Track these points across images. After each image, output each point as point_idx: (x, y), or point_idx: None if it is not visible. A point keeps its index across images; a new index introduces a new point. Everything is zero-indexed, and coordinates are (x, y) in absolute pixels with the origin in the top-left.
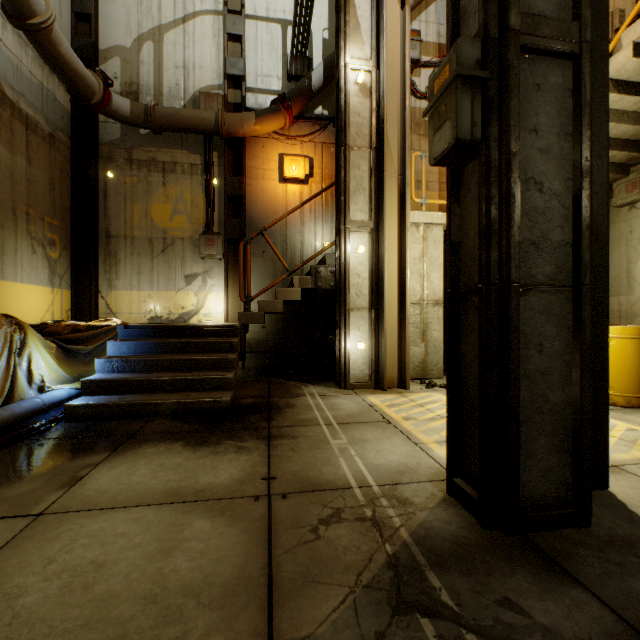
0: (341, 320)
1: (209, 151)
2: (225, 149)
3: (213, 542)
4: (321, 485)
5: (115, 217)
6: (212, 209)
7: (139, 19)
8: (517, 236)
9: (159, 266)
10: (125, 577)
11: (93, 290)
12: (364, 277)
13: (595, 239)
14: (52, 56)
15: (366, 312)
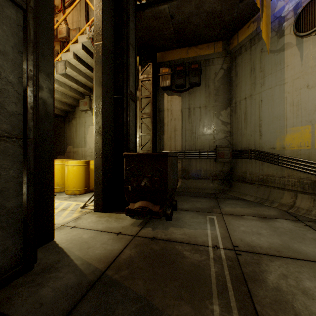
0: None
1: None
2: None
3: None
4: None
5: None
6: None
7: None
8: None
9: None
10: None
11: None
12: None
13: (47, 117)
14: None
15: None
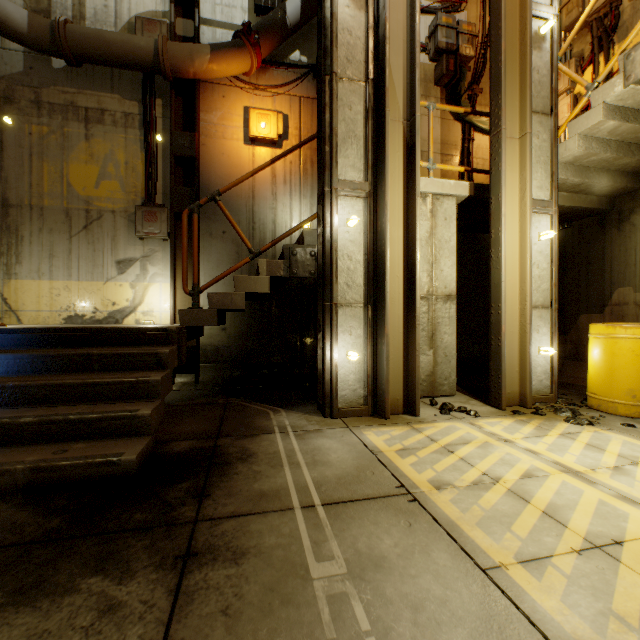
0: (325, 320)
1: (150, 97)
2: (171, 95)
3: None
4: None
5: (15, 179)
6: (154, 174)
7: None
8: None
9: (80, 247)
10: None
11: None
12: (357, 260)
13: None
14: None
15: (360, 309)
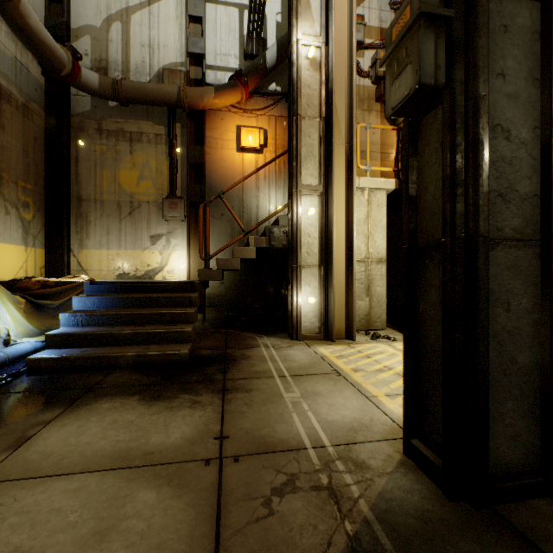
0: (293, 276)
1: (172, 122)
2: (187, 121)
3: (156, 520)
4: (274, 445)
5: (86, 182)
6: (175, 175)
7: (108, 1)
8: (485, 186)
9: (126, 227)
10: None
11: (65, 249)
12: (314, 237)
13: None
14: (21, 28)
15: (316, 269)
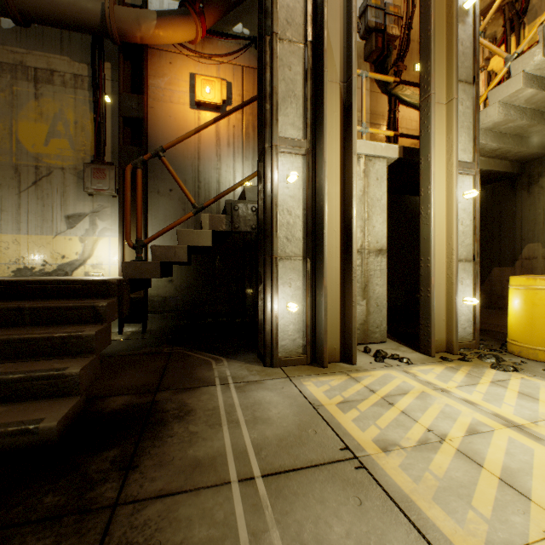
0: (266, 272)
1: (99, 60)
2: (119, 58)
3: None
4: None
5: None
6: (103, 133)
7: None
8: None
9: (29, 202)
10: None
11: None
12: (296, 215)
13: None
14: None
15: (299, 262)
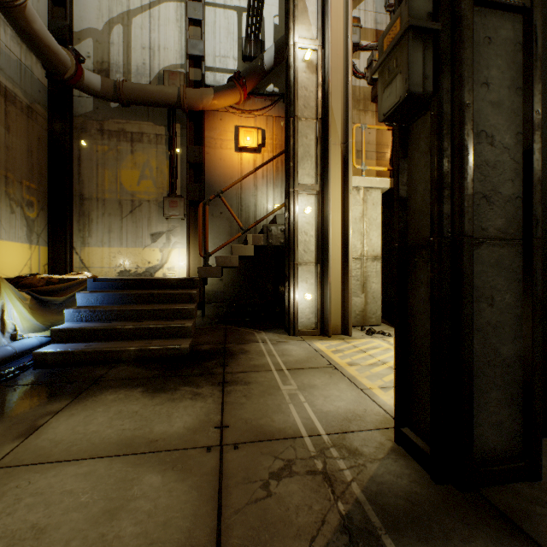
0: (290, 273)
1: (172, 123)
2: (187, 121)
3: (161, 501)
4: (272, 434)
5: (88, 181)
6: (175, 175)
7: (110, 5)
8: (470, 189)
9: (128, 225)
10: (64, 546)
11: (68, 247)
12: (311, 235)
13: None
14: (26, 32)
15: (313, 266)
